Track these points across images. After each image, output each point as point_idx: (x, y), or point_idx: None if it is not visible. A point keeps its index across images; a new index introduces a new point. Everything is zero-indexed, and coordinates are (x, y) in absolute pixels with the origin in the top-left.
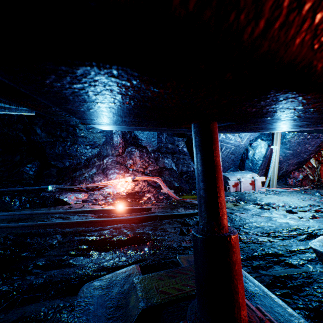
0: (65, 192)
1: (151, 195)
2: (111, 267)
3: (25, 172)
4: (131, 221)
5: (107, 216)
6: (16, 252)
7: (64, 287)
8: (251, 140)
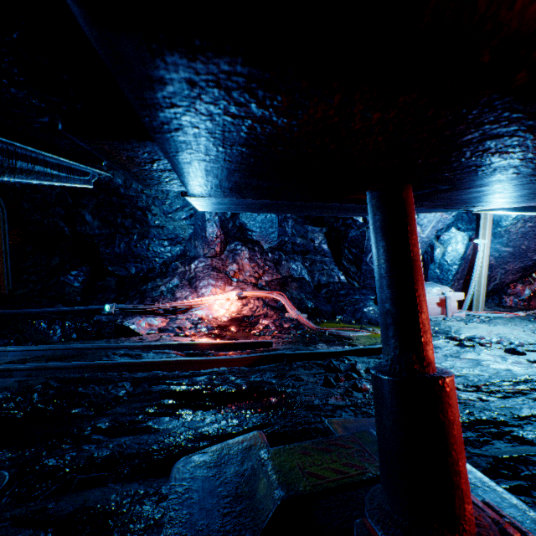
0: (131, 315)
1: (270, 322)
2: (216, 435)
3: (68, 284)
4: (242, 363)
5: (200, 355)
6: (64, 407)
7: (143, 464)
8: (438, 229)
